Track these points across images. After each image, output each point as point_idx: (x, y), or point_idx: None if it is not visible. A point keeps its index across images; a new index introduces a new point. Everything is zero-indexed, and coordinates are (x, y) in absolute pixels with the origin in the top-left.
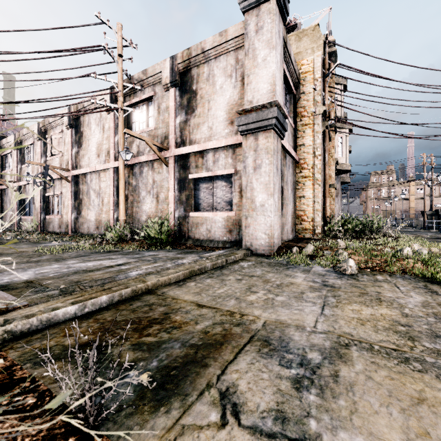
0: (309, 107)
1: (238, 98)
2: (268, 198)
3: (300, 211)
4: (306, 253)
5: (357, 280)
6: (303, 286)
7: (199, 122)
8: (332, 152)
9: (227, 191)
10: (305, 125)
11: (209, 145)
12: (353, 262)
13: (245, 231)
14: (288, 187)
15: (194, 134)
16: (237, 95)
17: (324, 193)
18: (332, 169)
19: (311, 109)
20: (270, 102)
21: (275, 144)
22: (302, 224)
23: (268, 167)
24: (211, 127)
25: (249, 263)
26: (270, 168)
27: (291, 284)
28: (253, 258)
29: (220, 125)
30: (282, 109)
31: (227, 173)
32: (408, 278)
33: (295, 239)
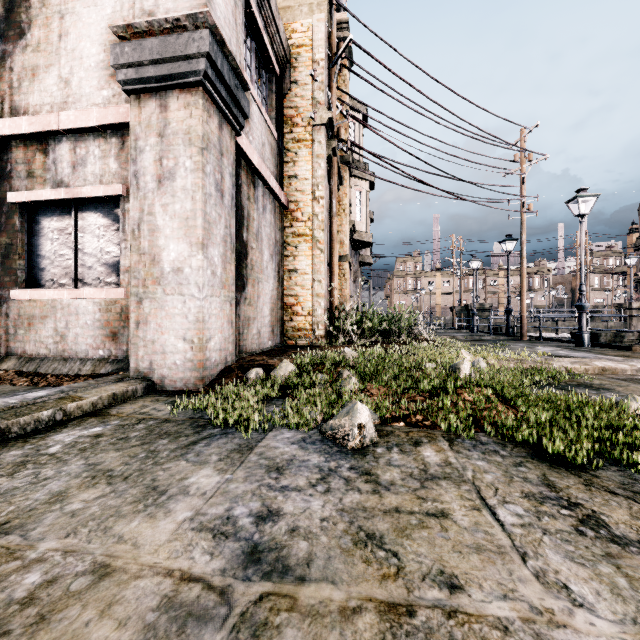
0: (305, 109)
1: (134, 16)
2: (191, 252)
3: (290, 297)
4: (276, 381)
5: (376, 486)
6: (138, 596)
7: (37, 63)
8: (345, 203)
9: (108, 238)
10: (299, 142)
11: (57, 121)
12: (368, 413)
13: (137, 335)
14: (262, 247)
15: (24, 93)
16: (130, 9)
17: (330, 268)
18: (345, 230)
19: (308, 113)
20: (192, 14)
21: (214, 130)
22: (294, 321)
23: (191, 178)
24: (68, 80)
25: (91, 431)
26: (196, 180)
27: (81, 594)
28: (135, 407)
29: (91, 76)
30: (231, 53)
31: (106, 195)
32: (492, 449)
33: (278, 348)
